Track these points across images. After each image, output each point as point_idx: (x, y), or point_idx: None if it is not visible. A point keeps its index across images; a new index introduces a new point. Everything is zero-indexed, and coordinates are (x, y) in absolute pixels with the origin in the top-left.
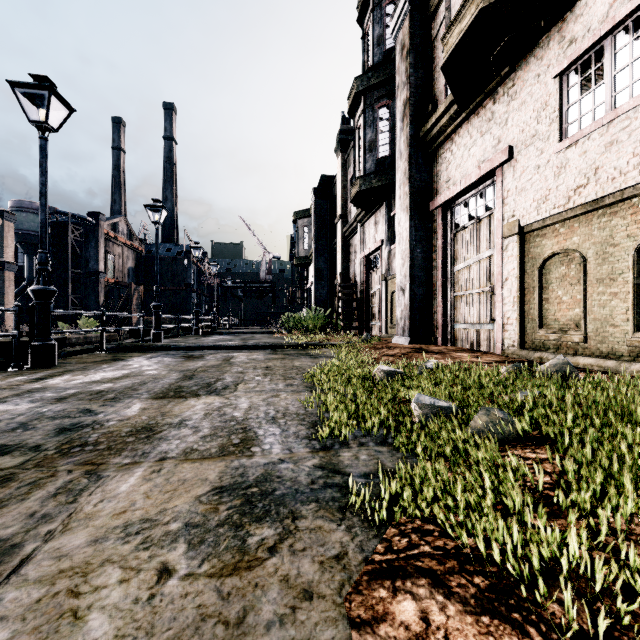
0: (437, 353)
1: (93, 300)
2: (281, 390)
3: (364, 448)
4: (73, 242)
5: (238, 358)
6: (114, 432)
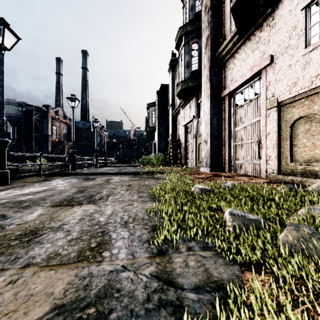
0: (227, 177)
1: (45, 149)
2: (135, 200)
3: (191, 253)
4: (35, 120)
5: (114, 179)
6: (7, 235)
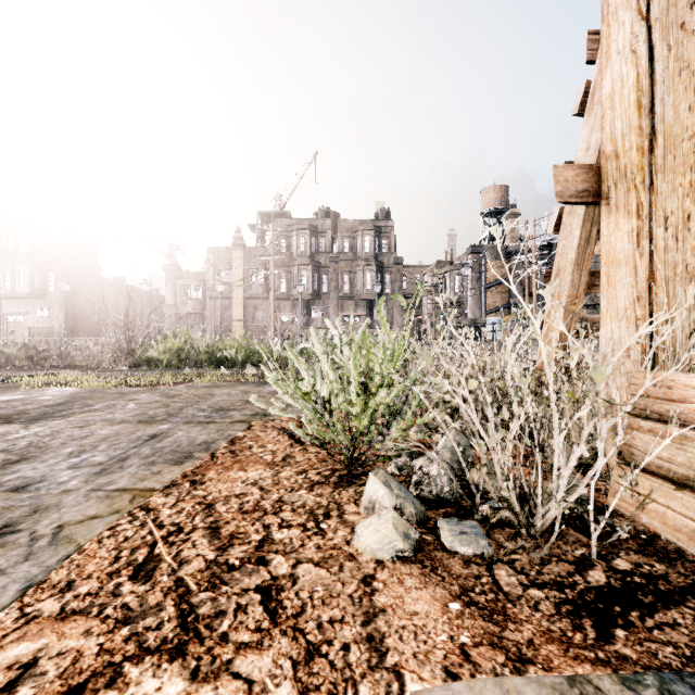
0: None
1: None
2: None
3: None
4: None
5: None
6: None
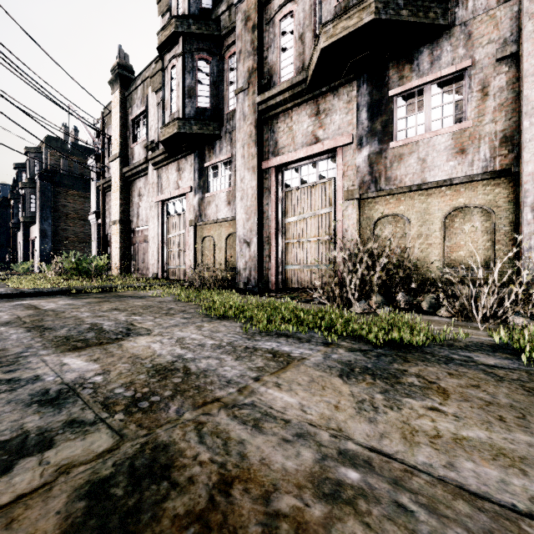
0: None
1: None
2: None
3: None
4: None
5: None
6: None
